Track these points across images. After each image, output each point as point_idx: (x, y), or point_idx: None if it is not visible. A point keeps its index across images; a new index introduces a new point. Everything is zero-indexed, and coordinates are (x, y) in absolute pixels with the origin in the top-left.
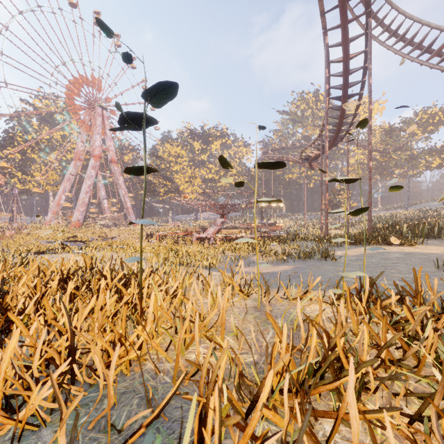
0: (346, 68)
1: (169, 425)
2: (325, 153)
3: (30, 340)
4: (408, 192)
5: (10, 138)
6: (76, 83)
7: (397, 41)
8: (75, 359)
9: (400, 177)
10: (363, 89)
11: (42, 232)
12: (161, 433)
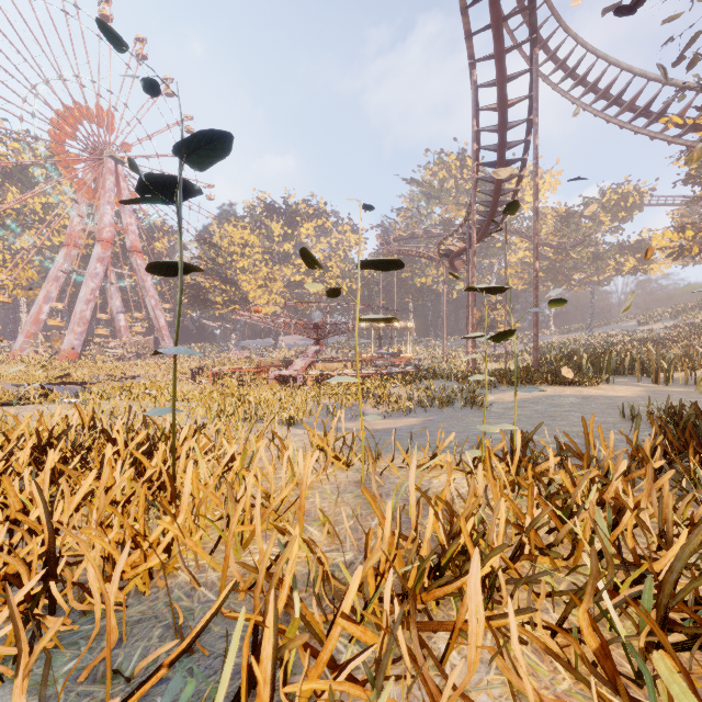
0: (503, 120)
1: (209, 663)
2: (473, 247)
3: None
4: (592, 307)
5: None
6: (69, 116)
7: (576, 84)
8: (56, 572)
9: (581, 286)
10: (527, 153)
11: (7, 369)
12: (196, 675)
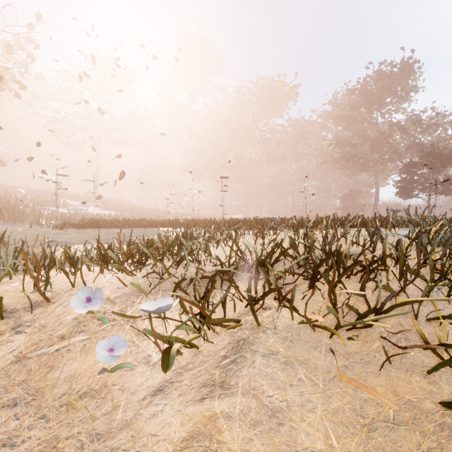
0: None
1: None
2: None
3: None
4: None
5: None
6: None
7: None
8: None
9: None
10: None
11: None
12: None
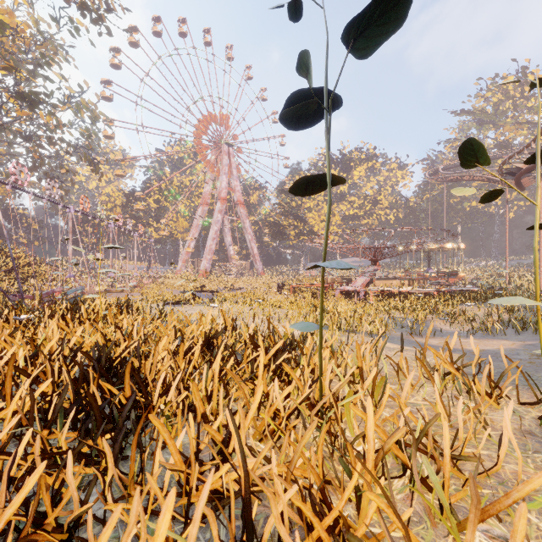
0: None
1: None
2: None
3: (178, 457)
4: None
5: (147, 188)
6: (204, 123)
7: None
8: (252, 524)
9: None
10: None
11: (174, 281)
12: None
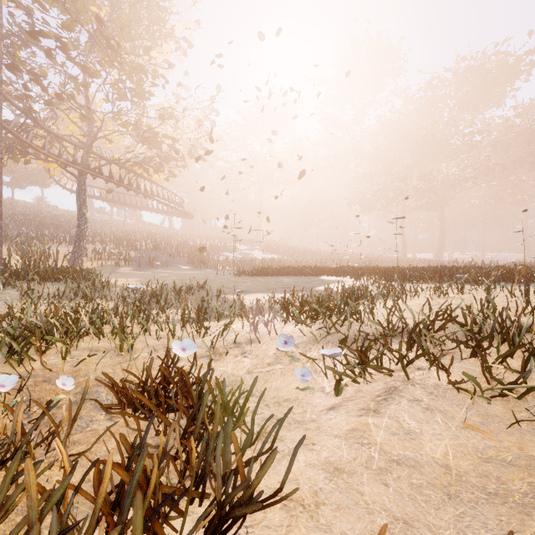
0: None
1: None
2: None
3: None
4: None
5: None
6: None
7: None
8: None
9: None
10: None
11: None
12: None
